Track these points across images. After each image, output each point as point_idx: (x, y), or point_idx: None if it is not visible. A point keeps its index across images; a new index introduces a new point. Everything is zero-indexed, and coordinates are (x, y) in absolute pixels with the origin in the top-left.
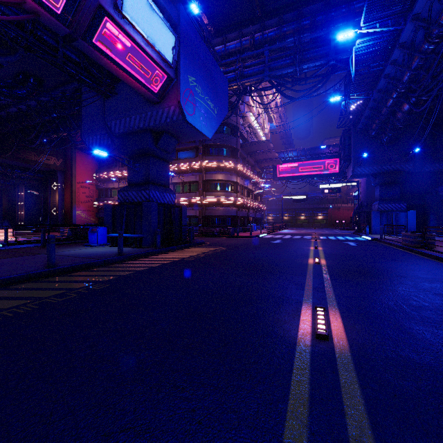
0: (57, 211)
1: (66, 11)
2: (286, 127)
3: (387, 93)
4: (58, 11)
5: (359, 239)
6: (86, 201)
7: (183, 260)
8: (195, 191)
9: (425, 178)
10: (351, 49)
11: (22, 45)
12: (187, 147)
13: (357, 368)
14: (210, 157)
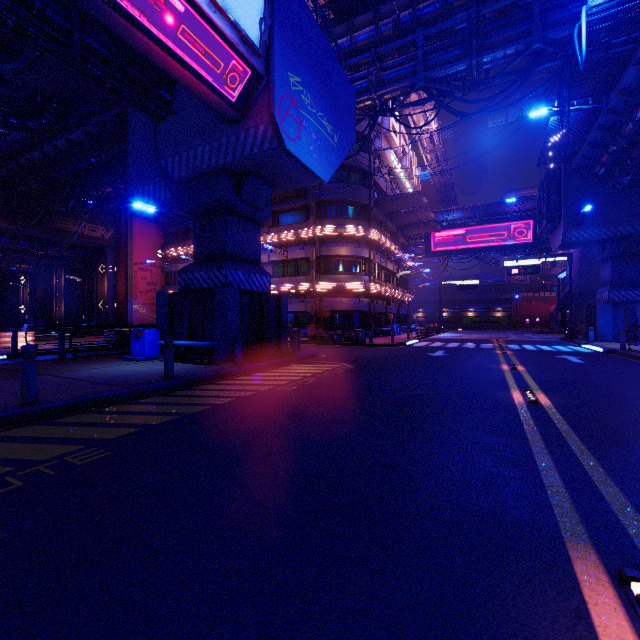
0: (107, 305)
1: None
2: (445, 173)
3: (639, 94)
4: None
5: (581, 351)
6: (147, 290)
7: (276, 390)
8: (305, 273)
9: None
10: (572, 19)
11: (10, 25)
12: (293, 207)
13: None
14: (328, 220)
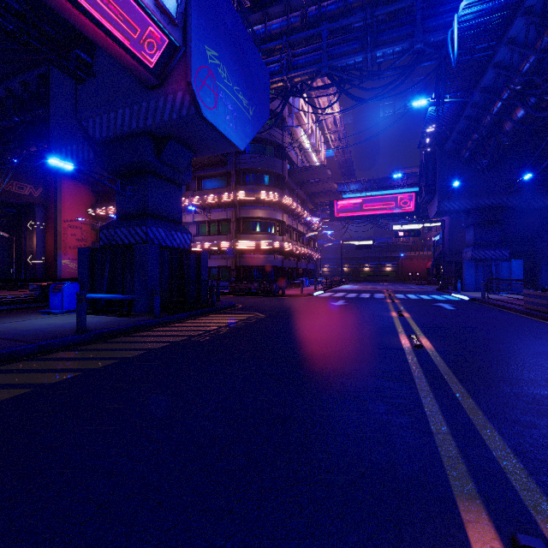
0: (35, 260)
1: None
2: (346, 152)
3: (495, 93)
4: None
5: (452, 299)
6: (77, 246)
7: (189, 341)
8: (226, 233)
9: (533, 216)
10: (446, 27)
11: None
12: (216, 173)
13: None
14: (247, 186)
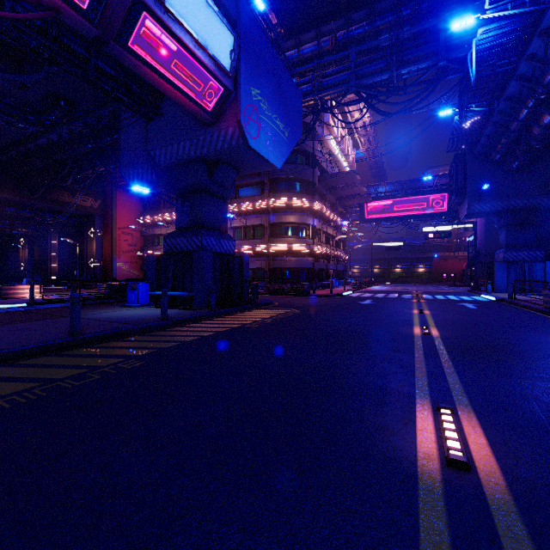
0: (95, 263)
1: (93, 5)
2: (376, 153)
3: (520, 102)
4: (84, 6)
5: (479, 300)
6: (129, 250)
7: (244, 327)
8: (260, 237)
9: None
10: (468, 44)
11: (45, 56)
12: (251, 182)
13: (533, 535)
14: (279, 194)
